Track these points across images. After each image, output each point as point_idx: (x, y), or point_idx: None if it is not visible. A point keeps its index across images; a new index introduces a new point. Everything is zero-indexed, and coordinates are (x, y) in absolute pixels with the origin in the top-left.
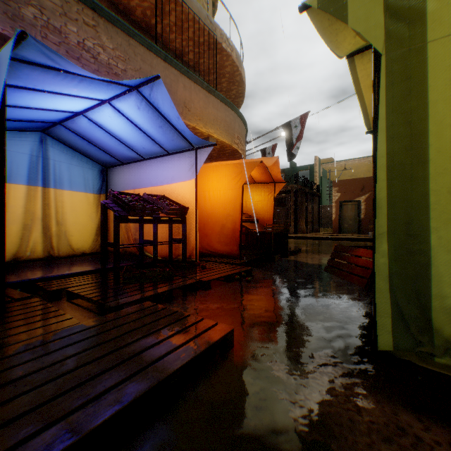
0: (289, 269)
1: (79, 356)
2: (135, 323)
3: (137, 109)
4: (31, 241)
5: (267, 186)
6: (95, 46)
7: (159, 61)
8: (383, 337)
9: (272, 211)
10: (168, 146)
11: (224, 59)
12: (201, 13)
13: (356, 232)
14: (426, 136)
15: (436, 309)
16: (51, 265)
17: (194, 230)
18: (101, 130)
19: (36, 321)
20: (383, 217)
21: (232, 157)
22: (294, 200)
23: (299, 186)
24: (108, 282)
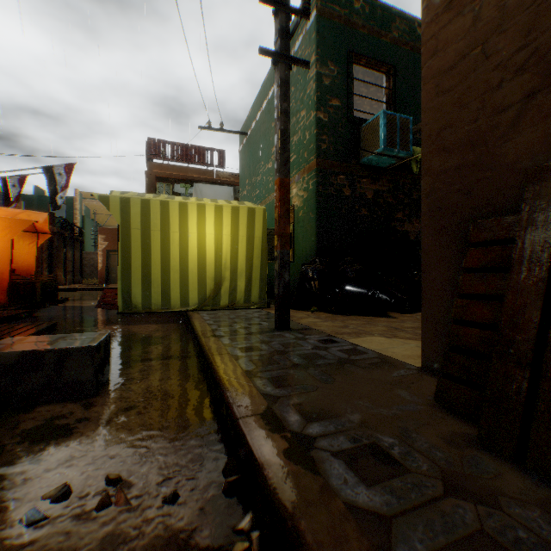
0: (66, 310)
1: None
2: None
3: None
4: None
5: (29, 235)
6: None
7: None
8: (121, 308)
9: (36, 261)
10: None
11: None
12: None
13: None
14: (131, 252)
15: (133, 297)
16: None
17: None
18: None
19: None
20: (121, 273)
21: None
22: (50, 245)
23: (58, 228)
24: None
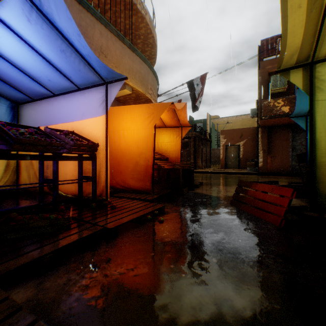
0: (198, 203)
1: None
2: None
3: (27, 22)
4: None
5: (175, 129)
6: None
7: (74, 3)
8: None
9: (179, 151)
10: (76, 79)
11: (139, 21)
12: None
13: (237, 168)
14: None
15: None
16: None
17: (105, 168)
18: None
19: None
20: None
21: None
22: (194, 144)
23: (197, 133)
24: None
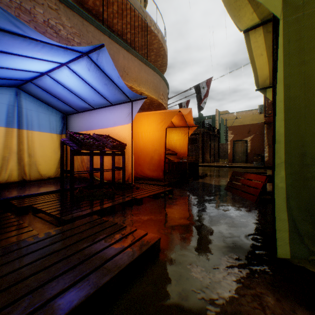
0: (199, 189)
1: (33, 265)
2: (83, 233)
3: (87, 70)
4: (8, 169)
5: (183, 129)
6: (57, 24)
7: (105, 38)
8: (282, 247)
9: (187, 147)
10: (112, 99)
11: (152, 38)
12: (136, 4)
13: (245, 162)
14: None
15: None
16: (23, 187)
17: (130, 161)
18: (61, 86)
19: (4, 233)
20: (281, 150)
21: (158, 109)
22: (202, 139)
23: (205, 130)
24: (65, 200)
